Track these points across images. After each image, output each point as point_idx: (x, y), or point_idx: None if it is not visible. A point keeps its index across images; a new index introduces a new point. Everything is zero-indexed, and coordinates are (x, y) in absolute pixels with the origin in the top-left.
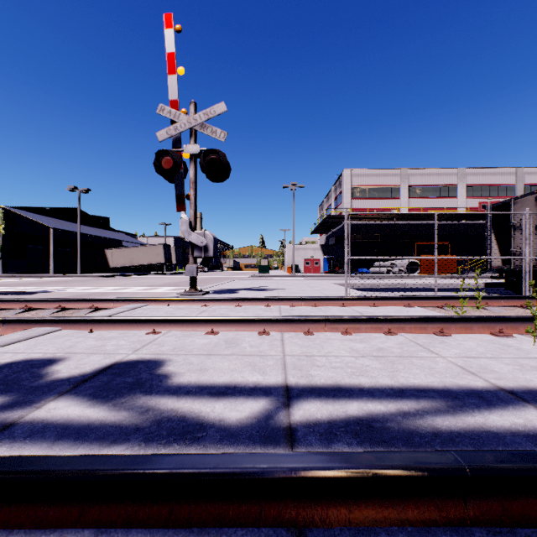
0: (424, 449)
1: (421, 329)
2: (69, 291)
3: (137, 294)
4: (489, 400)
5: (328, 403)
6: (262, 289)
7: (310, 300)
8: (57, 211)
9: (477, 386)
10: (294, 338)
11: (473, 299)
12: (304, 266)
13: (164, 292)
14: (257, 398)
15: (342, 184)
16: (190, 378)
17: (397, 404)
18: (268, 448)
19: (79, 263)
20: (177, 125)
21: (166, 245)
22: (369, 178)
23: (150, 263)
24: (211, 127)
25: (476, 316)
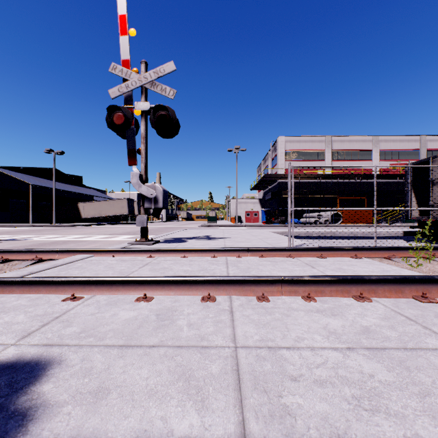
0: None
1: (397, 292)
2: (35, 239)
3: (95, 243)
4: None
5: None
6: (209, 238)
7: (256, 251)
8: (37, 170)
9: None
10: (245, 308)
11: (419, 249)
12: (246, 217)
13: (121, 240)
14: None
15: (277, 148)
16: (62, 427)
17: None
18: None
19: (54, 214)
20: (128, 83)
21: (130, 199)
22: (299, 143)
23: (116, 215)
24: (160, 85)
25: None
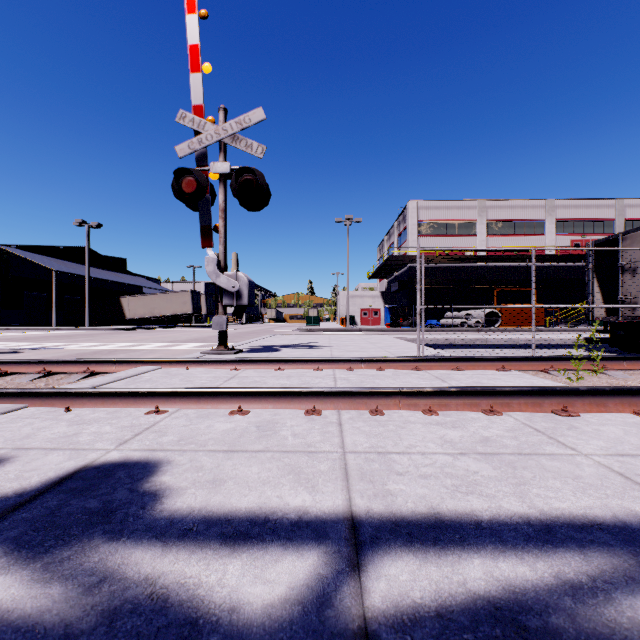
0: None
1: (535, 406)
2: (69, 348)
3: (153, 353)
4: None
5: (428, 559)
6: (310, 347)
7: (373, 362)
8: (62, 250)
9: None
10: (356, 421)
11: (587, 360)
12: (362, 317)
13: (188, 349)
14: (302, 549)
15: (407, 218)
16: (192, 501)
17: (551, 563)
18: None
19: (88, 313)
20: (202, 137)
21: (194, 292)
22: (439, 211)
23: (175, 314)
24: (245, 139)
25: (612, 388)
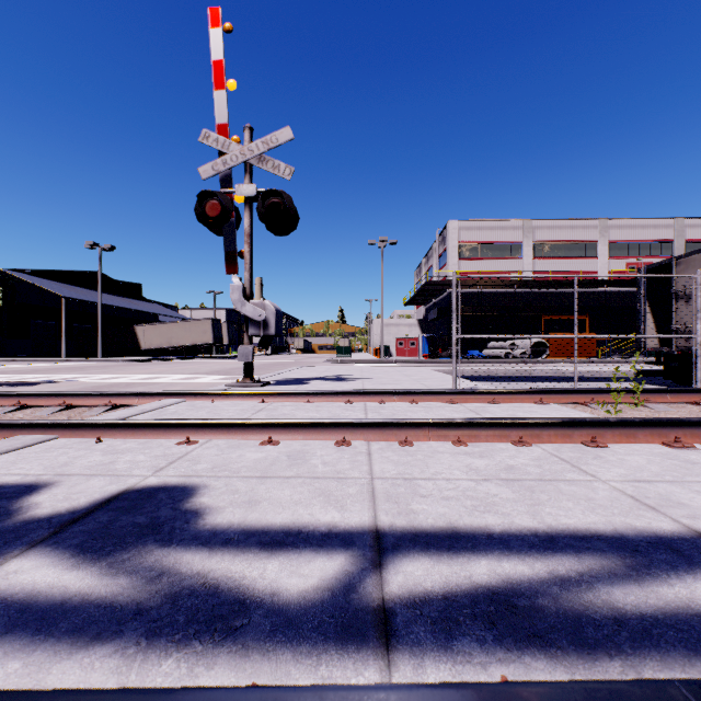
0: (604, 651)
1: (564, 437)
2: (83, 381)
3: (174, 386)
4: (688, 555)
5: (441, 560)
6: (341, 379)
7: (406, 395)
8: (72, 274)
9: (663, 530)
10: (385, 451)
11: (629, 392)
12: (397, 347)
13: (210, 382)
14: (331, 553)
15: (447, 239)
16: (231, 517)
17: (548, 563)
18: (349, 650)
19: (100, 343)
20: (226, 158)
21: (215, 320)
22: (482, 232)
23: (194, 344)
24: (272, 160)
25: (641, 419)
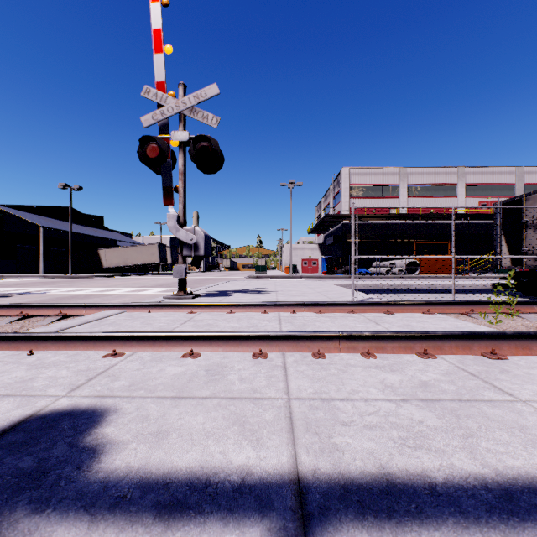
0: None
1: (465, 348)
2: (51, 293)
3: (123, 297)
4: None
5: None
6: (258, 292)
7: (313, 306)
8: (49, 209)
9: None
10: (300, 364)
11: (502, 304)
12: (302, 266)
13: (153, 294)
14: (243, 525)
15: (341, 182)
16: (132, 458)
17: None
18: None
19: (70, 262)
20: (164, 109)
21: (161, 244)
22: (368, 177)
23: (145, 263)
24: (201, 111)
25: (536, 332)
